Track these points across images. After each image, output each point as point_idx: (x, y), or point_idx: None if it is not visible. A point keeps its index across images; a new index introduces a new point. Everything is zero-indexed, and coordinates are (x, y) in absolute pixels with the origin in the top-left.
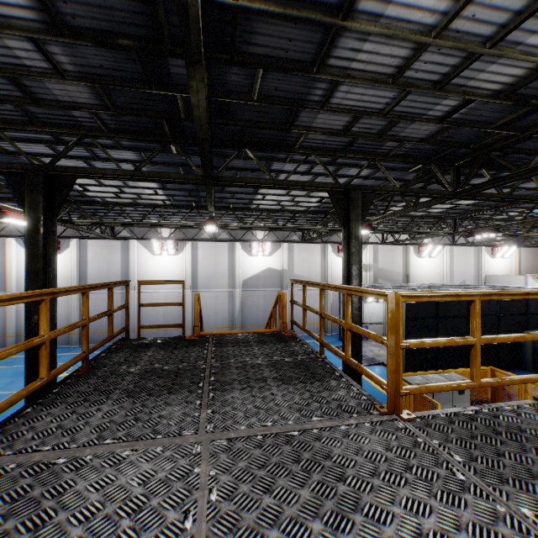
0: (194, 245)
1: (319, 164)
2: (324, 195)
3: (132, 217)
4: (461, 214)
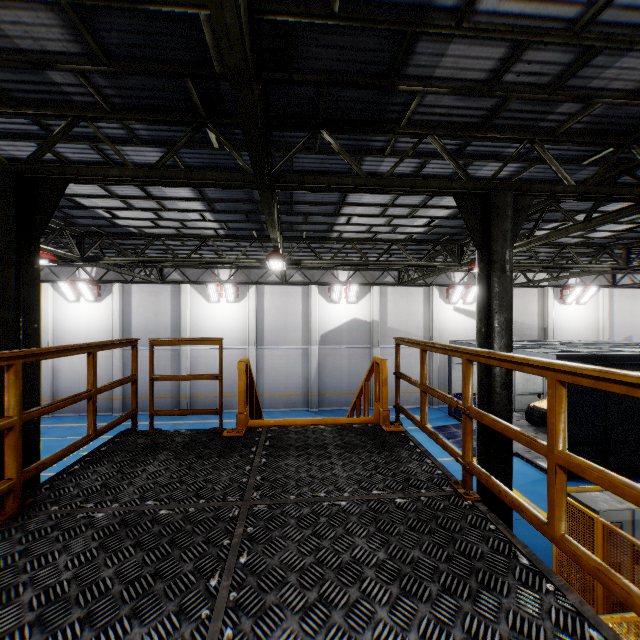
0: (259, 289)
1: (435, 157)
2: (435, 214)
3: (181, 254)
4: (637, 240)
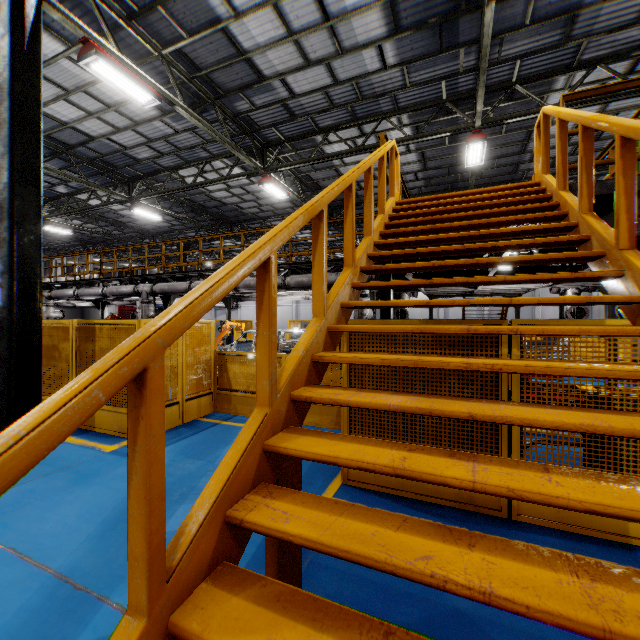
0: None
1: None
2: None
3: None
4: None
